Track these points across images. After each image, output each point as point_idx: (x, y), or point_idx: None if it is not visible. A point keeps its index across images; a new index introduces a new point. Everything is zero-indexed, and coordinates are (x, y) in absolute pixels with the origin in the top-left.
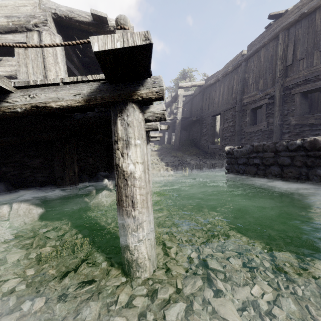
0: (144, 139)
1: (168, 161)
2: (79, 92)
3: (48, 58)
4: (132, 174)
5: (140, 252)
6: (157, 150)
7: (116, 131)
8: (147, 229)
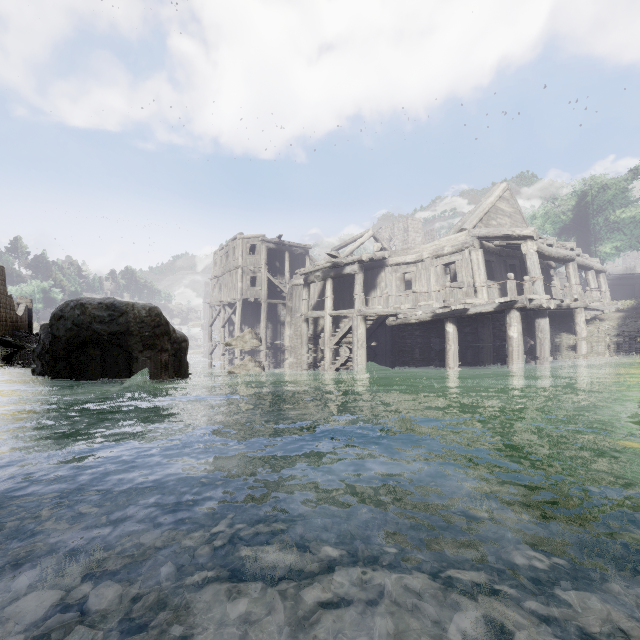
0: (519, 323)
1: (629, 330)
2: (492, 307)
3: (474, 267)
4: (512, 337)
5: (515, 365)
6: (625, 310)
7: (506, 320)
8: (518, 358)
